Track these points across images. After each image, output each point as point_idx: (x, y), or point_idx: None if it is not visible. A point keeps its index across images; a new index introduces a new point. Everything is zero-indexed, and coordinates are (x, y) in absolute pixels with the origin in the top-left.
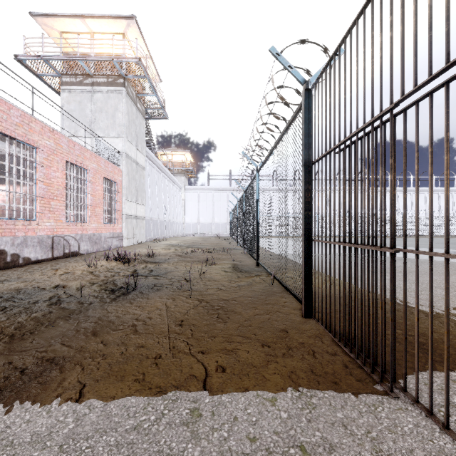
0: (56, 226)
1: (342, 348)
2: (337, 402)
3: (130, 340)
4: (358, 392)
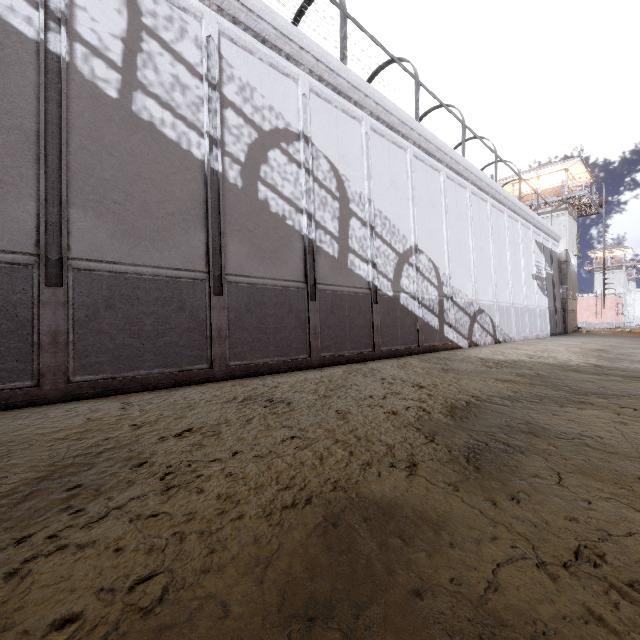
0: (619, 320)
1: None
2: None
3: None
4: None
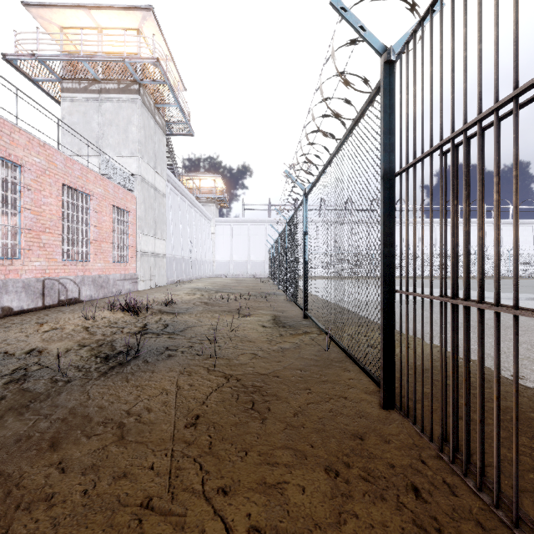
0: (49, 267)
1: (460, 476)
2: None
3: (108, 458)
4: None
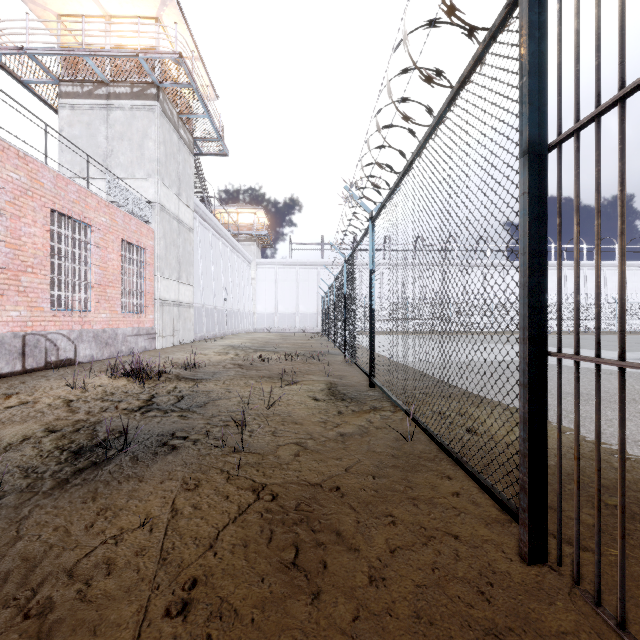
0: (31, 318)
1: None
2: None
3: None
4: None
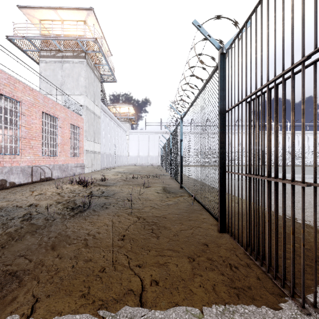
0: (35, 159)
1: (253, 261)
2: (257, 318)
3: (81, 253)
4: (273, 308)
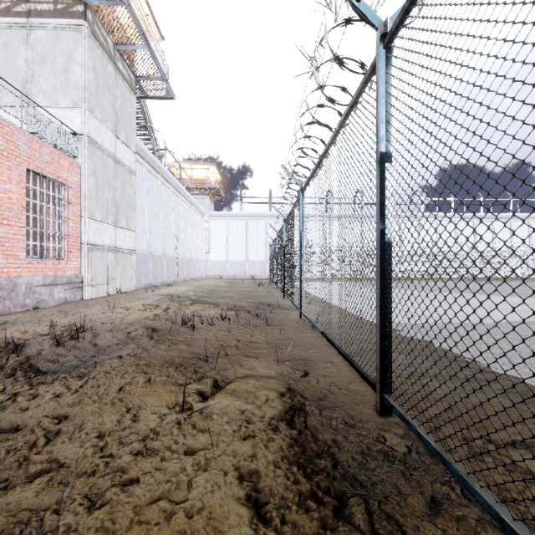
0: None
1: None
2: None
3: None
4: None
